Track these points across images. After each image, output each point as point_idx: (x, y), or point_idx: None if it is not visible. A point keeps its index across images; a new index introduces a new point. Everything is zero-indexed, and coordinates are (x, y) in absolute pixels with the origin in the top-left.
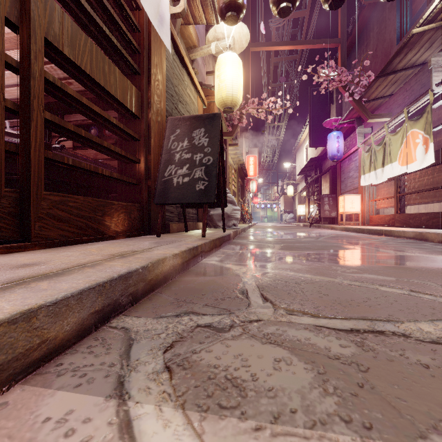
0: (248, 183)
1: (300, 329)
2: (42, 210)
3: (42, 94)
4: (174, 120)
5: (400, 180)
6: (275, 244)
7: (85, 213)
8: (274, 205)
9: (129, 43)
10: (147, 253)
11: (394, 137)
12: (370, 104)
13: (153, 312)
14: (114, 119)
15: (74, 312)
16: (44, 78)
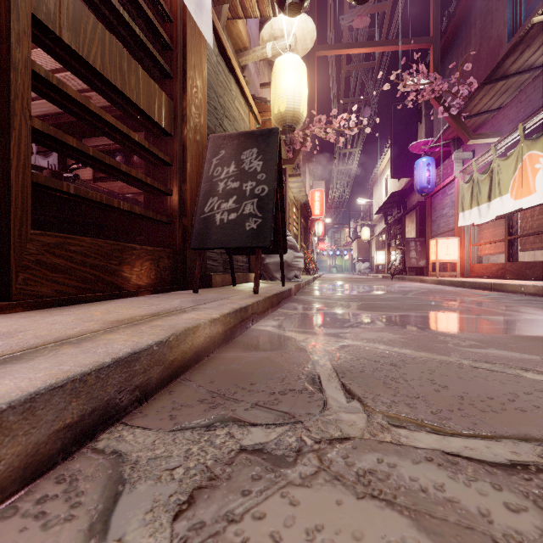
0: (312, 224)
1: (419, 460)
2: (28, 256)
3: (28, 93)
4: (217, 138)
5: (512, 218)
6: (350, 302)
7: (94, 260)
8: (345, 252)
9: (157, 35)
10: (172, 317)
11: (505, 163)
12: (471, 121)
13: (171, 418)
14: (135, 135)
15: (17, 435)
16: (32, 72)
